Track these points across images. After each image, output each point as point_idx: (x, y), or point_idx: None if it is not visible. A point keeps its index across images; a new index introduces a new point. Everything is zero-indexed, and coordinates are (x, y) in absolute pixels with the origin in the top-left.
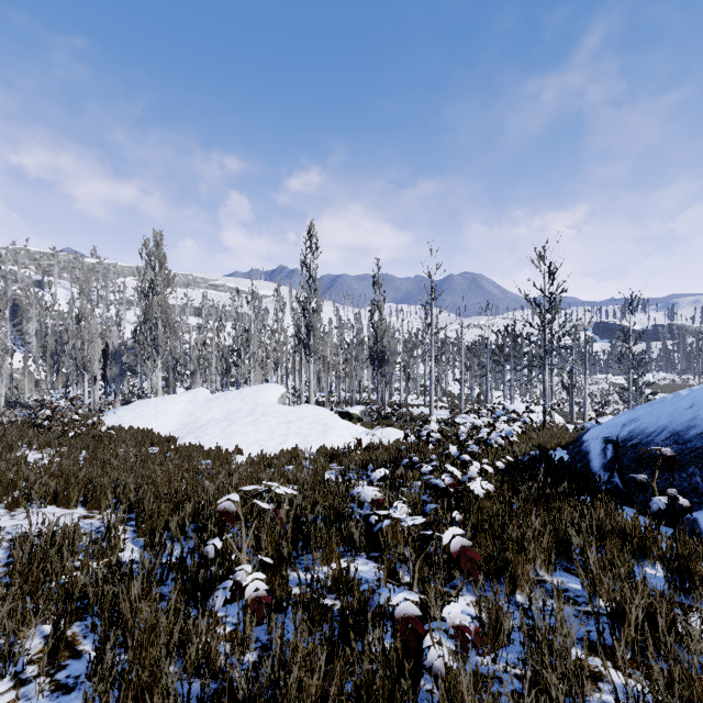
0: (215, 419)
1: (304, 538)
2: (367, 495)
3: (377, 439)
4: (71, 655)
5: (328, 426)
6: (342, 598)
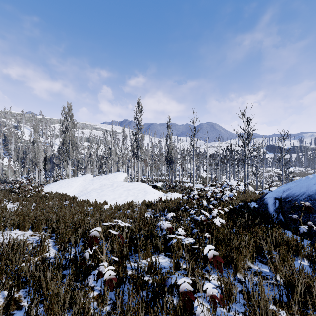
0: (95, 188)
1: (135, 246)
2: (165, 226)
3: (169, 198)
4: (17, 307)
5: (147, 192)
6: (152, 278)
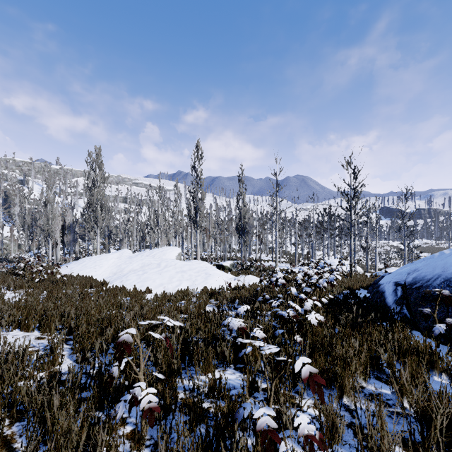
0: (134, 269)
1: (190, 355)
2: (234, 325)
3: (241, 283)
4: (7, 451)
5: (209, 274)
6: (215, 407)
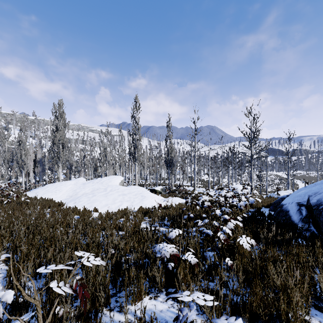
0: (86, 193)
1: (121, 279)
2: (166, 252)
3: (169, 203)
4: None
5: (144, 196)
6: None
